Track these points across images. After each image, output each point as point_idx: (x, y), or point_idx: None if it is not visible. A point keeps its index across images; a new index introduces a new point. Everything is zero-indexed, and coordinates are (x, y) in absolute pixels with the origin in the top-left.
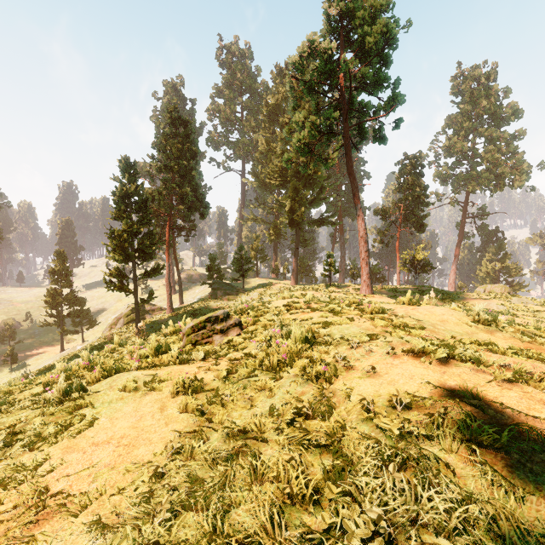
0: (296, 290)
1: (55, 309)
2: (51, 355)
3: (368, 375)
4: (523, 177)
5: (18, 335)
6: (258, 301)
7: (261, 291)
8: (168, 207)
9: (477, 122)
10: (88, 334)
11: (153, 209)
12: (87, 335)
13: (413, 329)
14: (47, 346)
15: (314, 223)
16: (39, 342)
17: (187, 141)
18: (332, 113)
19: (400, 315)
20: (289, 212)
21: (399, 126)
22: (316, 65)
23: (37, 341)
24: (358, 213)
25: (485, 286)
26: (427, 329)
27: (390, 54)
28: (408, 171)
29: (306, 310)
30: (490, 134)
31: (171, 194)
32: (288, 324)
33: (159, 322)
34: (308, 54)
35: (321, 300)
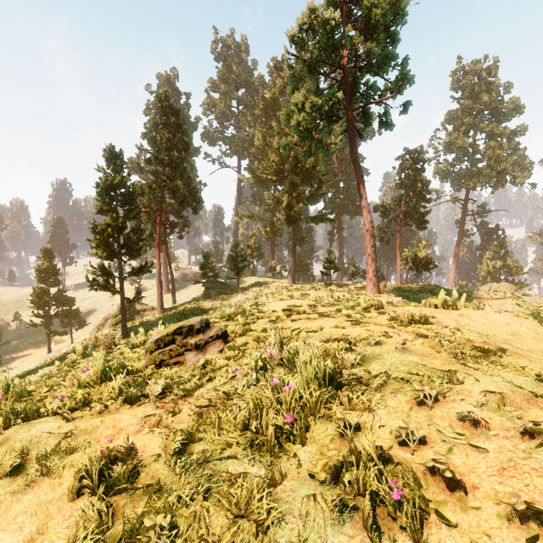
0: (295, 289)
1: (42, 309)
2: (37, 357)
3: (525, 524)
4: (525, 173)
5: (5, 336)
6: (253, 302)
7: (257, 290)
8: (158, 201)
9: (478, 117)
10: (79, 334)
11: (144, 205)
12: (77, 336)
13: (497, 353)
14: (35, 347)
15: (312, 220)
16: (27, 343)
17: (179, 132)
18: (335, 93)
19: (453, 326)
20: (286, 208)
21: (408, 110)
22: (317, 40)
23: (25, 342)
24: (364, 204)
25: (490, 285)
26: (508, 351)
27: (398, 31)
28: (409, 166)
29: (312, 316)
30: (491, 129)
31: (162, 188)
32: (289, 336)
33: (148, 323)
34: (309, 25)
35: (324, 300)
